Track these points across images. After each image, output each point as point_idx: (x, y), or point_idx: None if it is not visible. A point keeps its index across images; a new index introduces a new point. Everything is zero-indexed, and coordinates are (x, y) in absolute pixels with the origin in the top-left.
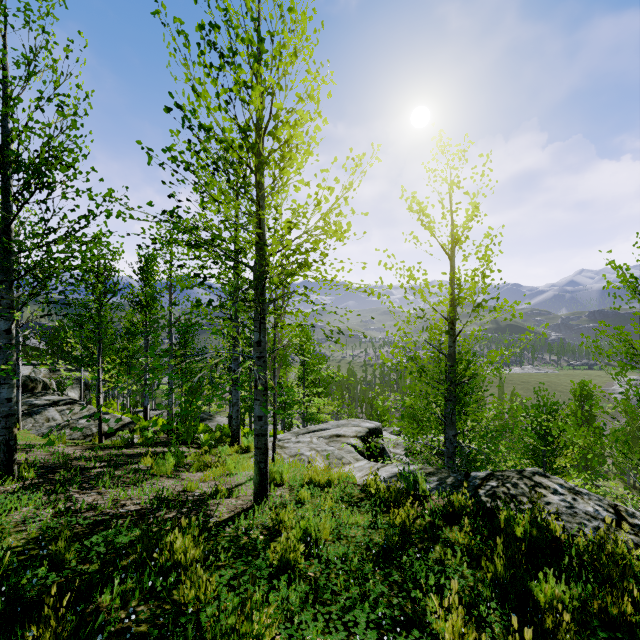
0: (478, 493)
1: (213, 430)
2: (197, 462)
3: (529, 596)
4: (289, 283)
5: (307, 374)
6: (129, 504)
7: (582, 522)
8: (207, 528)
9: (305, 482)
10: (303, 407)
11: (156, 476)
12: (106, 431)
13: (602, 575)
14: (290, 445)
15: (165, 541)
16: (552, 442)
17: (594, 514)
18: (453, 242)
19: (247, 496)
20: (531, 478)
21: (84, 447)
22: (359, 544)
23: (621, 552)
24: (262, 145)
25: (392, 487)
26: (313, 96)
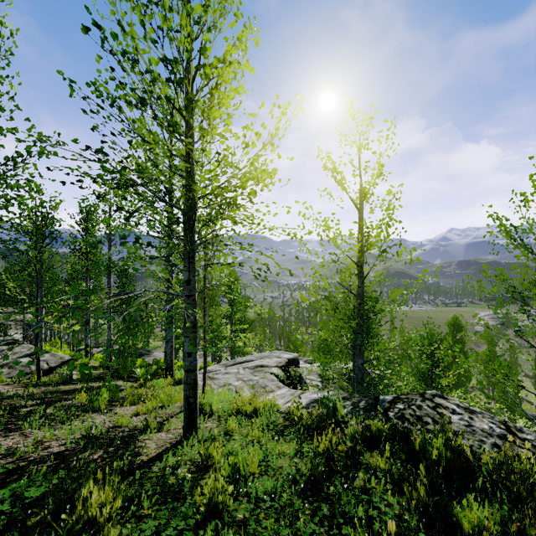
0: (388, 415)
1: (151, 364)
2: (131, 396)
3: (453, 522)
4: (217, 218)
5: (234, 313)
6: (53, 445)
7: (481, 439)
8: (132, 470)
9: (233, 412)
10: (231, 342)
11: (89, 412)
12: (45, 369)
13: (513, 494)
14: (219, 376)
15: (79, 495)
16: (438, 366)
17: (490, 431)
18: (362, 196)
19: (177, 429)
20: (432, 400)
21: (21, 385)
22: (286, 475)
23: (524, 469)
24: (191, 91)
25: (314, 415)
26: (241, 39)
